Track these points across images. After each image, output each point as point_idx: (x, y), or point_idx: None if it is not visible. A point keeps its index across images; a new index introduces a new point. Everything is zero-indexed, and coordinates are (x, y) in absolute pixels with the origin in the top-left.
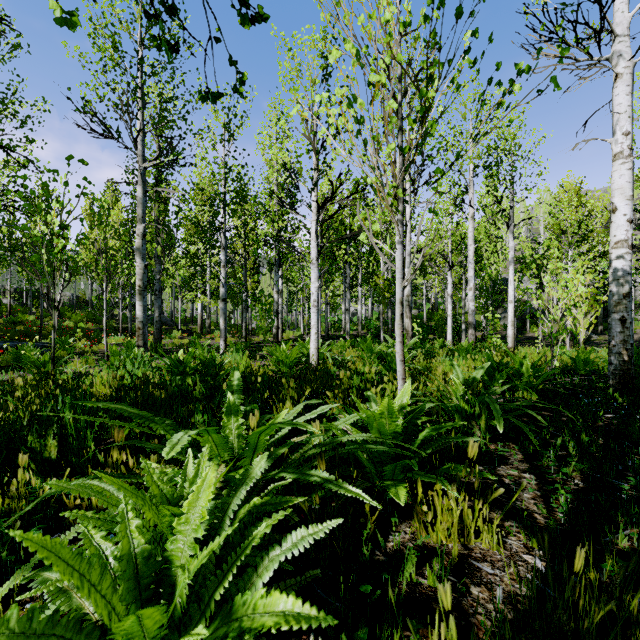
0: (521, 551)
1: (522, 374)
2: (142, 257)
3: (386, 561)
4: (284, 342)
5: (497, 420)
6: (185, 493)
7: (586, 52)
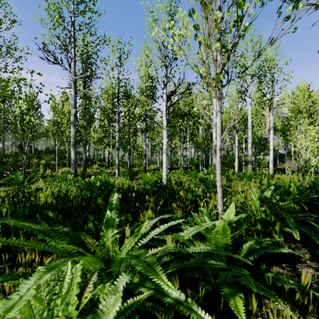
0: None
1: (290, 192)
2: (74, 126)
3: None
4: (149, 171)
5: (293, 230)
6: (56, 311)
7: None
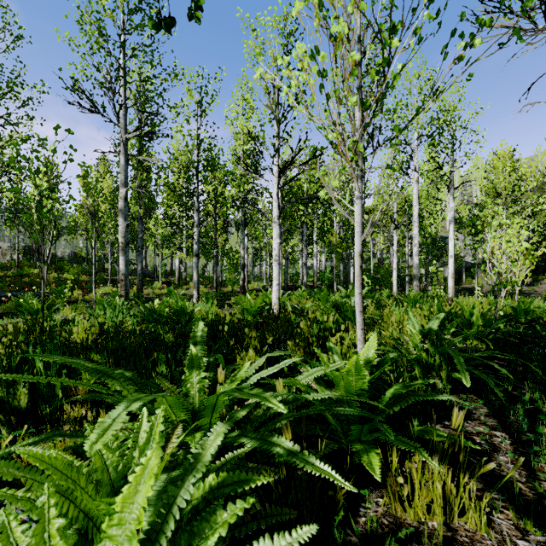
0: (514, 535)
1: (472, 323)
2: (124, 217)
3: (359, 544)
4: (249, 292)
5: (462, 374)
6: (133, 465)
7: (531, 21)
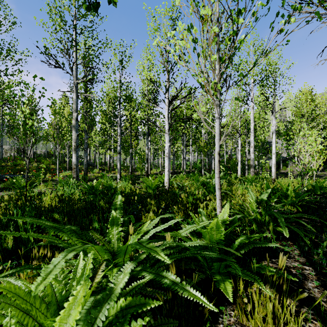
0: None
1: (287, 195)
2: (76, 130)
3: None
4: (151, 175)
5: (283, 229)
6: (72, 290)
7: (324, 8)
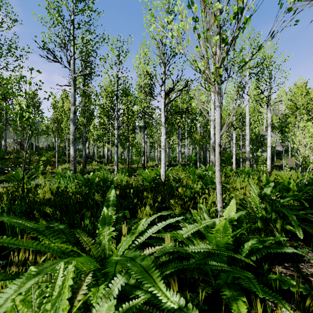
0: None
1: (289, 189)
2: (73, 123)
3: None
4: (147, 167)
5: (296, 228)
6: None
7: None
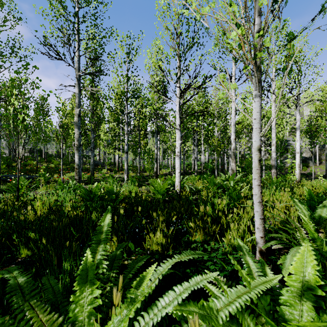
0: None
1: None
2: (78, 127)
3: None
4: (160, 176)
5: None
6: None
7: None
